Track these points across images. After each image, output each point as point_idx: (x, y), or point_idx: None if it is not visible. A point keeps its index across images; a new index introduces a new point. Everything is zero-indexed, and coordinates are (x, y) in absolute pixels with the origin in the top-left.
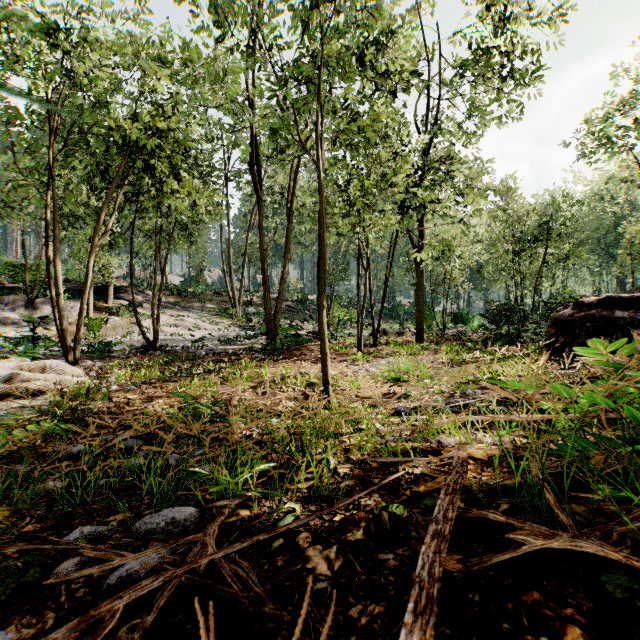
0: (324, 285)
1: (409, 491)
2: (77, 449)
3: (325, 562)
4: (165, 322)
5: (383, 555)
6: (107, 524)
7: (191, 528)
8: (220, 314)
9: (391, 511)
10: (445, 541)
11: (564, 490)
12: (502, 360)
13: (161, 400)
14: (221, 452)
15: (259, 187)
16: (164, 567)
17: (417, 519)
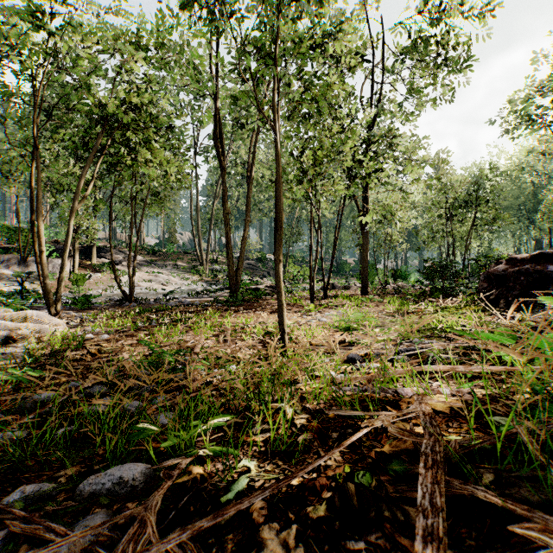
0: (280, 241)
1: (374, 452)
2: (44, 396)
3: (283, 551)
4: (141, 278)
5: (352, 542)
6: (56, 480)
7: (140, 488)
8: (190, 271)
9: (358, 482)
10: (443, 548)
11: (550, 455)
12: (441, 311)
13: (131, 347)
14: (180, 400)
15: (223, 158)
16: (95, 549)
17: (387, 490)
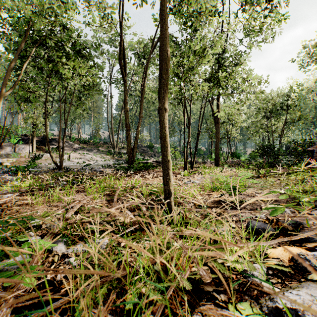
0: (166, 86)
1: None
2: None
3: None
4: (75, 156)
5: None
6: None
7: None
8: (106, 153)
9: None
10: None
11: None
12: (291, 174)
13: (17, 207)
14: None
15: (123, 73)
16: None
17: None
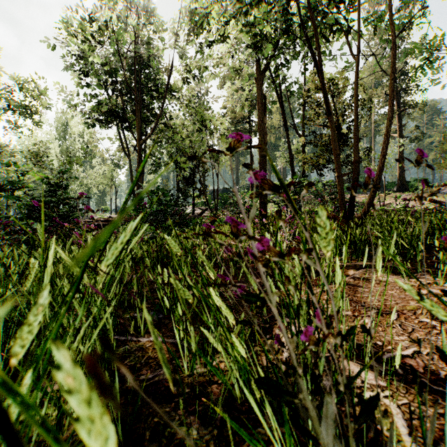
0: None
1: None
2: None
3: None
4: None
5: None
6: None
7: None
8: None
9: None
10: None
11: None
12: None
13: None
14: None
15: None
16: None
17: None
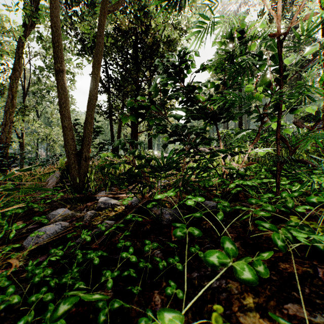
0: None
1: None
2: None
3: None
4: None
5: None
6: None
7: None
8: None
9: None
10: None
11: None
12: None
13: None
14: None
15: None
16: None
17: None
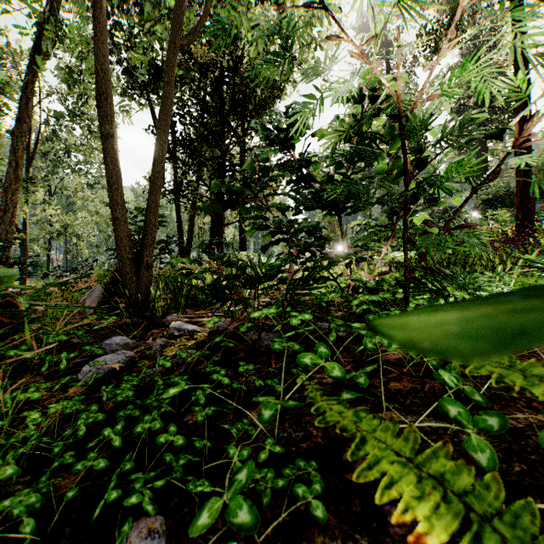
0: None
1: None
2: None
3: None
4: None
5: None
6: None
7: None
8: None
9: None
10: None
11: None
12: None
13: None
14: None
15: None
16: None
17: None
